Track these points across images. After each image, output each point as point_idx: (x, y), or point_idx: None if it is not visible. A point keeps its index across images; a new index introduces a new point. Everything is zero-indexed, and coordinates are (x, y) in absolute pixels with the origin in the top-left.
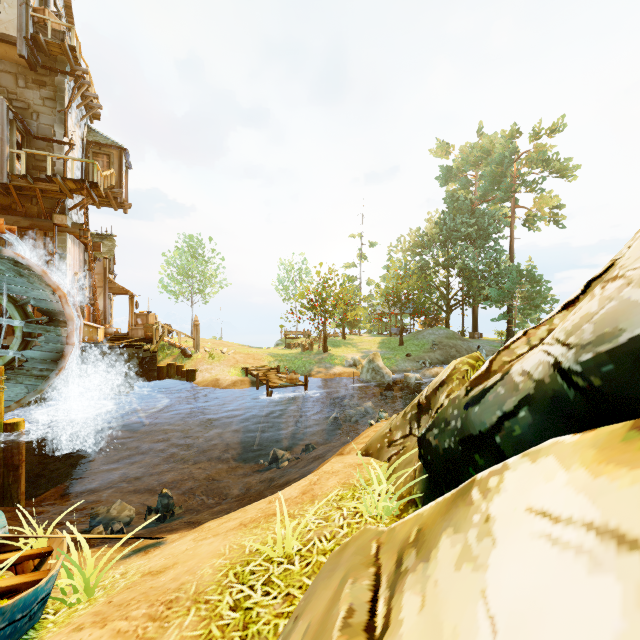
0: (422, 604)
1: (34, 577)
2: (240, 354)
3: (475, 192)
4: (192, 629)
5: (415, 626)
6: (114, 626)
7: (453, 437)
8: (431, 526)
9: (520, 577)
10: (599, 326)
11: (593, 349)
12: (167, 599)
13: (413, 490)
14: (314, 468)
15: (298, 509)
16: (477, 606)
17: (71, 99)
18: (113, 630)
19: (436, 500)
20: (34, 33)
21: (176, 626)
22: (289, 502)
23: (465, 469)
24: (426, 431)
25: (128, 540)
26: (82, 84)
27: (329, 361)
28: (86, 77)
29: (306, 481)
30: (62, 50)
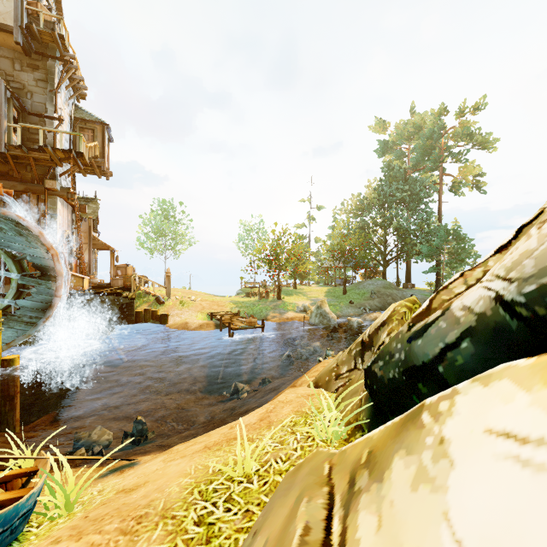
0: (379, 524)
1: (18, 494)
2: (206, 301)
3: (408, 162)
4: (159, 543)
5: (373, 546)
6: (88, 539)
7: (397, 368)
8: (382, 448)
9: (487, 500)
10: (540, 260)
11: (536, 281)
12: (137, 515)
13: (359, 417)
14: (270, 398)
15: (256, 434)
16: (440, 529)
17: (60, 80)
18: (87, 543)
19: (385, 424)
20: (28, 23)
21: (145, 540)
22: (248, 428)
23: (409, 397)
24: (372, 363)
25: (106, 461)
26: (70, 68)
27: (283, 307)
28: (73, 62)
29: (263, 409)
30: (52, 38)
